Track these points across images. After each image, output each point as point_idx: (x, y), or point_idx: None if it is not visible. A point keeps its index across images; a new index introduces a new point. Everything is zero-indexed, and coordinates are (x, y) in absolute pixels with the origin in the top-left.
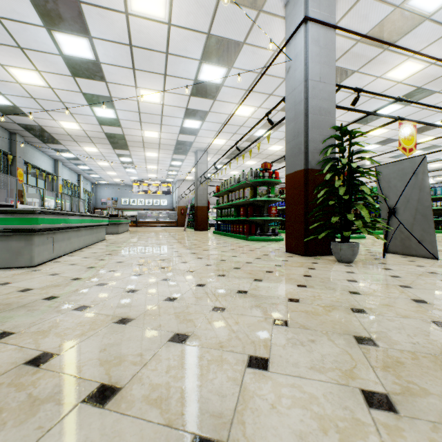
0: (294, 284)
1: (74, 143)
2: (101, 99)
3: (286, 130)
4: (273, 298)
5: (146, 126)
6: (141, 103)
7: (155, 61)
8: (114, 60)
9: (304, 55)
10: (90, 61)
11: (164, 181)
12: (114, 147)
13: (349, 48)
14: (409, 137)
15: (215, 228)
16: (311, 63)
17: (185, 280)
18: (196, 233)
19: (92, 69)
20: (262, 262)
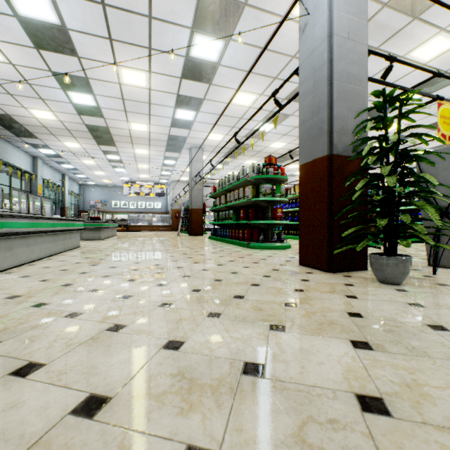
0: (344, 338)
1: (52, 137)
2: (75, 81)
3: (301, 106)
4: (324, 397)
5: (132, 117)
6: (124, 87)
7: (135, 28)
8: (85, 25)
9: (328, 2)
10: (55, 26)
11: (157, 183)
12: (99, 142)
13: (372, 15)
14: (449, 121)
15: (212, 233)
16: (336, 12)
17: (149, 328)
18: (190, 239)
19: (58, 38)
20: (275, 284)
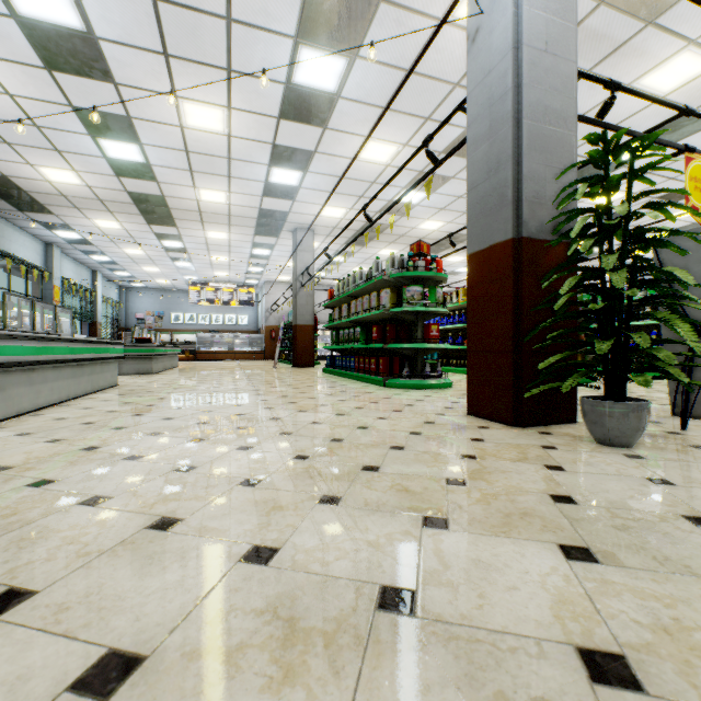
0: (549, 542)
1: (75, 211)
2: (111, 122)
3: (471, 161)
4: (522, 653)
5: (201, 180)
6: (188, 133)
7: (206, 36)
8: (125, 32)
9: None
10: (76, 32)
11: (242, 284)
12: (150, 220)
13: (581, 19)
14: None
15: (327, 364)
16: (527, 9)
17: (221, 524)
18: (293, 372)
19: (82, 53)
20: (429, 447)
